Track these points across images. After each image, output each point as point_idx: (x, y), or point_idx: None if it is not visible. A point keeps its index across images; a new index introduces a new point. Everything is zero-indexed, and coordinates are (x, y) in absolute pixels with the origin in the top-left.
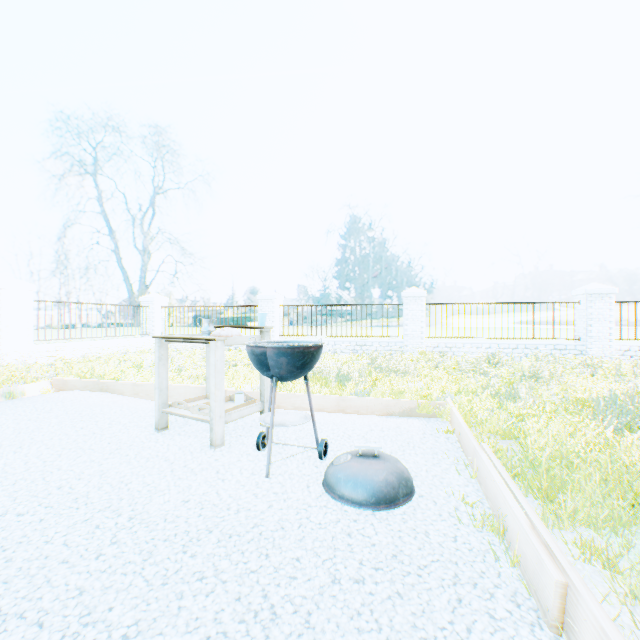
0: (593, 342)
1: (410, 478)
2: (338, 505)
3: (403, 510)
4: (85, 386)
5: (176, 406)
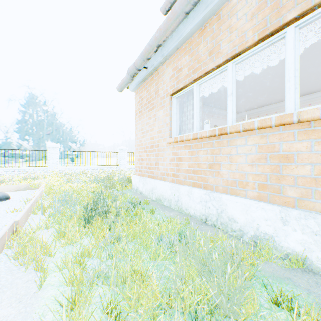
0: (122, 166)
1: (9, 195)
2: None
3: (3, 202)
4: None
5: None
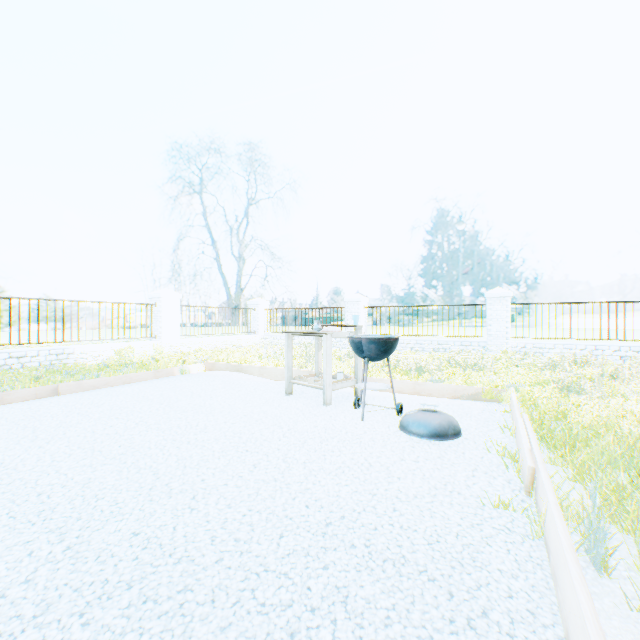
0: None
1: (458, 426)
2: (407, 436)
3: (450, 442)
4: (226, 368)
5: (297, 379)
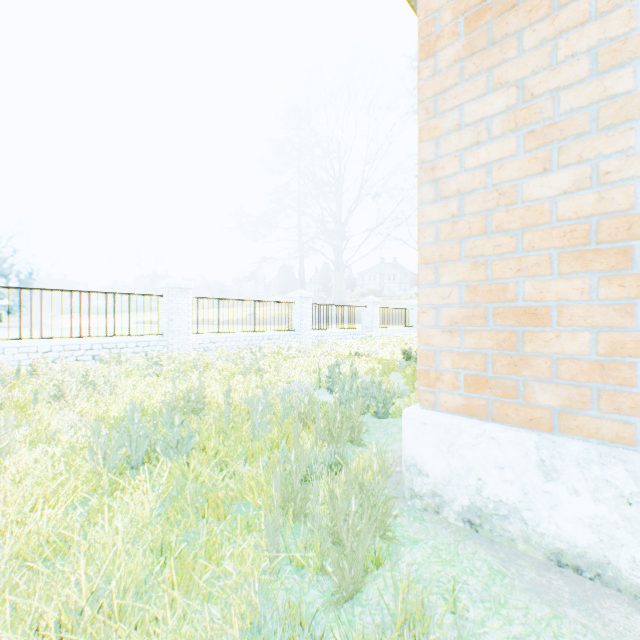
0: (176, 337)
1: None
2: None
3: None
4: None
5: None
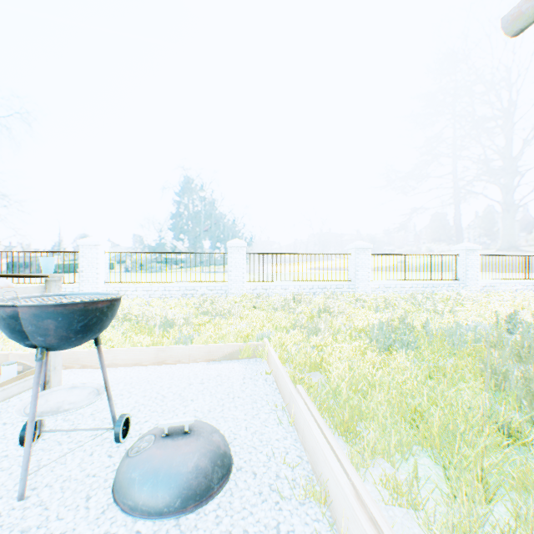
0: (359, 282)
1: (228, 451)
2: (128, 524)
3: (218, 501)
4: None
5: None
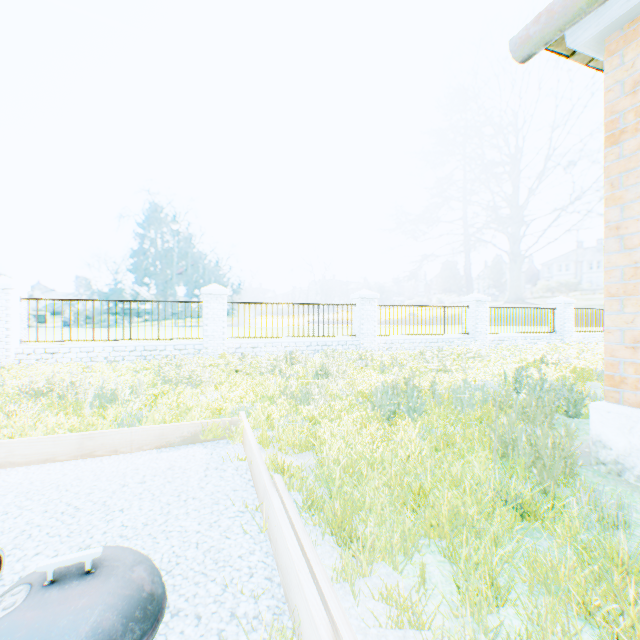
0: (365, 338)
1: (157, 592)
2: None
3: None
4: None
5: None
